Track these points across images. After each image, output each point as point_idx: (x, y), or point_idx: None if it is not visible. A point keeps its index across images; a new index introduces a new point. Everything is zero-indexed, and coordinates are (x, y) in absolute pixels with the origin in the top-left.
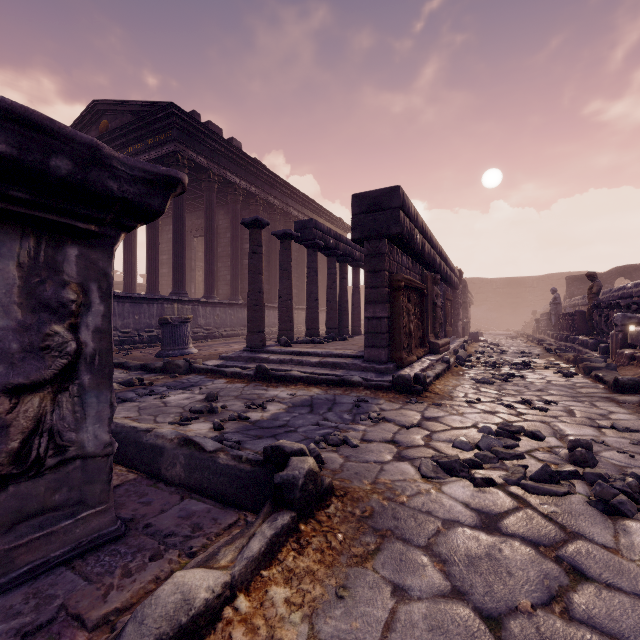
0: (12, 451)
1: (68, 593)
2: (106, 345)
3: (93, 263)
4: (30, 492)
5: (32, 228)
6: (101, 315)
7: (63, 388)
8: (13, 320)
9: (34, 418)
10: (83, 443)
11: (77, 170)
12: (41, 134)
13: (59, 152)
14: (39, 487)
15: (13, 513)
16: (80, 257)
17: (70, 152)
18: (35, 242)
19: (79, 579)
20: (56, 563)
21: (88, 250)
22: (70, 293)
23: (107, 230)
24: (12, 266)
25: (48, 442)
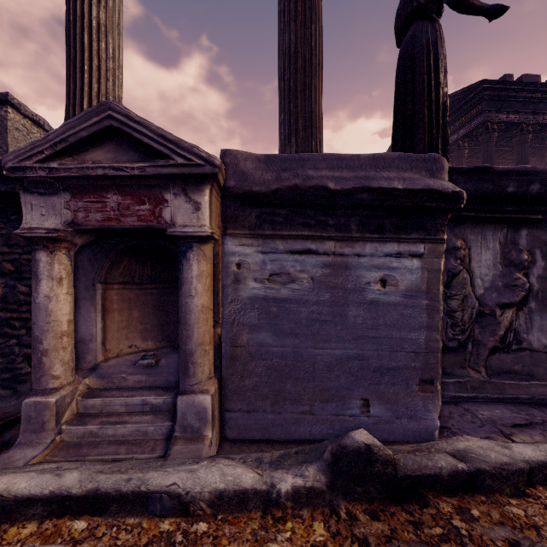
0: (500, 336)
1: (542, 417)
2: (545, 286)
3: (536, 237)
4: (503, 360)
5: (507, 223)
6: (541, 268)
7: (519, 308)
8: (497, 271)
9: (509, 321)
10: (530, 342)
11: (541, 188)
12: (528, 176)
13: (534, 182)
14: (507, 359)
15: (497, 367)
16: (527, 235)
17: (539, 180)
18: (506, 230)
19: (544, 414)
20: (522, 401)
21: (533, 230)
22: (524, 256)
23: (546, 216)
24: (496, 244)
25: (513, 336)
